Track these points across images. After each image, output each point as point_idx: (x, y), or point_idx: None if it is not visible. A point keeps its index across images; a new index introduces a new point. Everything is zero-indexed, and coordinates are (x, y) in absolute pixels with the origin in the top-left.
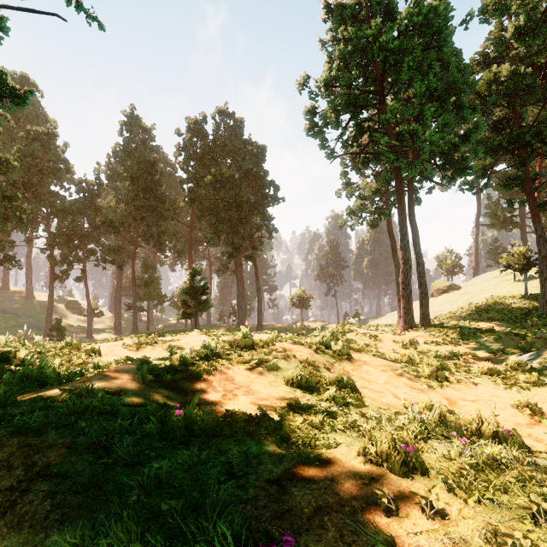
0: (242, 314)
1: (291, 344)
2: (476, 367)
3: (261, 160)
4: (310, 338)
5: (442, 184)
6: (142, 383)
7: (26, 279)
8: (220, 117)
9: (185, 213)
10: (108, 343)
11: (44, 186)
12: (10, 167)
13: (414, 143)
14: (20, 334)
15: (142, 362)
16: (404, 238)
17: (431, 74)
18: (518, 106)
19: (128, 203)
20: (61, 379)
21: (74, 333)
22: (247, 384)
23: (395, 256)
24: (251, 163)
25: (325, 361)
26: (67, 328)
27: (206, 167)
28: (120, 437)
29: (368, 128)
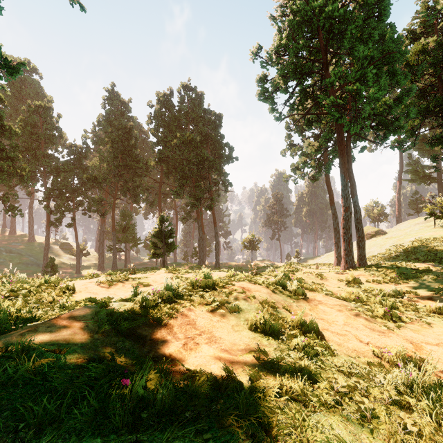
0: (202, 255)
1: (249, 283)
2: (422, 305)
3: (218, 125)
4: (264, 276)
5: (376, 142)
6: (96, 331)
7: (29, 226)
8: (184, 91)
9: (155, 171)
10: (85, 280)
11: (42, 150)
12: (13, 133)
13: (356, 102)
14: (5, 272)
15: (102, 305)
16: (345, 188)
17: (370, 42)
18: (442, 74)
19: (109, 163)
20: (6, 326)
21: (66, 269)
22: (209, 329)
23: (332, 206)
24: (210, 128)
25: (283, 301)
26: (61, 265)
27: (172, 133)
28: (40, 427)
29: (312, 93)
